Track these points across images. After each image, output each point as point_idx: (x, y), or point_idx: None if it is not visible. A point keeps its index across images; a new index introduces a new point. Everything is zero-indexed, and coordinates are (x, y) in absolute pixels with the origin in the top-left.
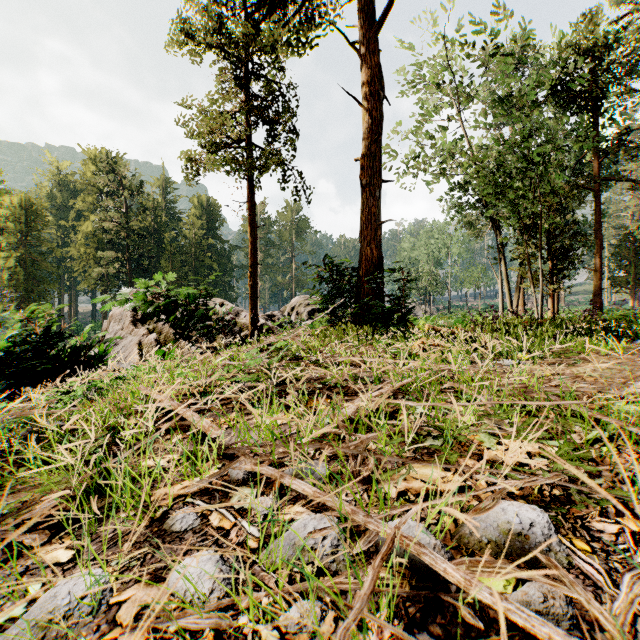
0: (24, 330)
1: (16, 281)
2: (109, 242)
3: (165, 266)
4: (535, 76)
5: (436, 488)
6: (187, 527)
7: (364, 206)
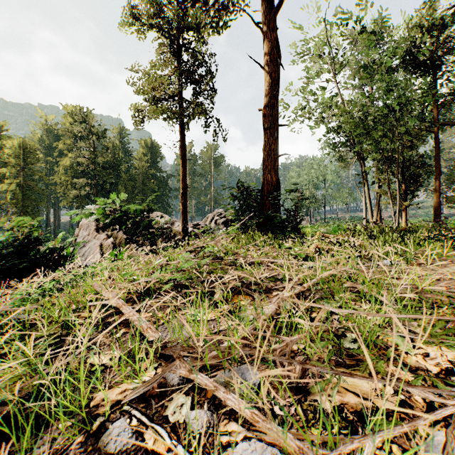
0: (11, 236)
1: (16, 200)
2: (81, 172)
3: (121, 189)
4: (390, 48)
5: (373, 405)
6: (121, 447)
7: (266, 144)
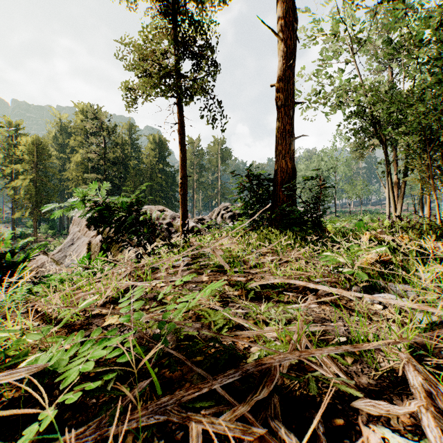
0: None
1: (29, 195)
2: (92, 168)
3: (129, 184)
4: (420, 18)
5: None
6: None
7: (279, 124)
